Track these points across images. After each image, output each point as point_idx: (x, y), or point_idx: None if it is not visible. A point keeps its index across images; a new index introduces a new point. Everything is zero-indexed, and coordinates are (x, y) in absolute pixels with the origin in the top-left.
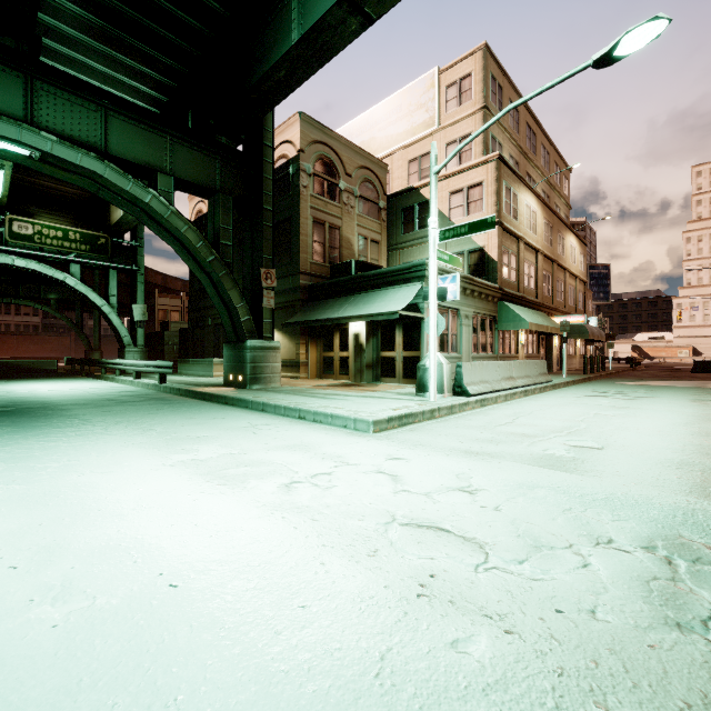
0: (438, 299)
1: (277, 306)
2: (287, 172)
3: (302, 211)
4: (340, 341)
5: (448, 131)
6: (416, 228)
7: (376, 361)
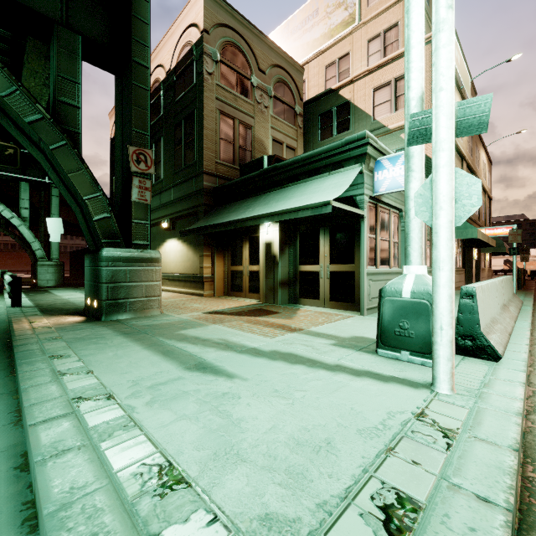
0: (456, 133)
1: (180, 213)
2: (190, 60)
3: (206, 102)
4: (249, 252)
5: (370, 26)
6: (334, 132)
7: (292, 277)
